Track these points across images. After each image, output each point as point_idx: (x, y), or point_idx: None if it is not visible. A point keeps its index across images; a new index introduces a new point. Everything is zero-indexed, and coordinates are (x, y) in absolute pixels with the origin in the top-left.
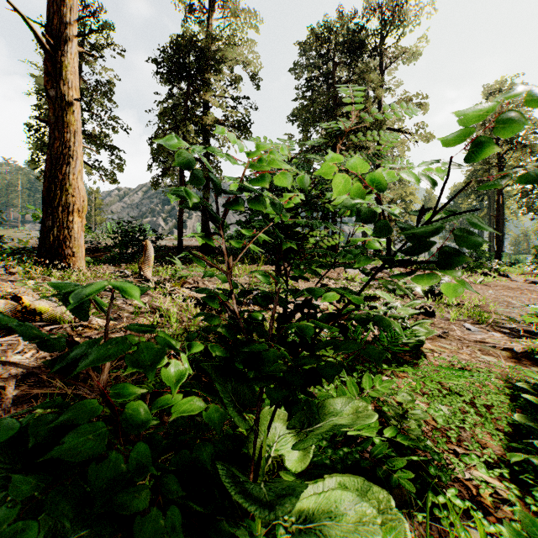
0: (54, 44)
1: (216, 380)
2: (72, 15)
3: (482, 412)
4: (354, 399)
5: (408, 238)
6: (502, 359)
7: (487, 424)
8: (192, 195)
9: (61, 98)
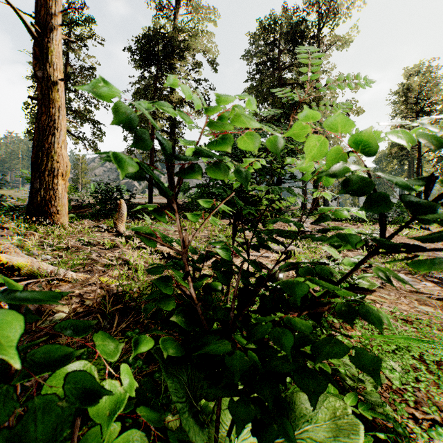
0: (41, 33)
1: (172, 368)
2: (57, 8)
3: (432, 369)
4: (329, 396)
5: (434, 222)
6: (438, 309)
7: (440, 383)
8: (128, 162)
9: (48, 78)
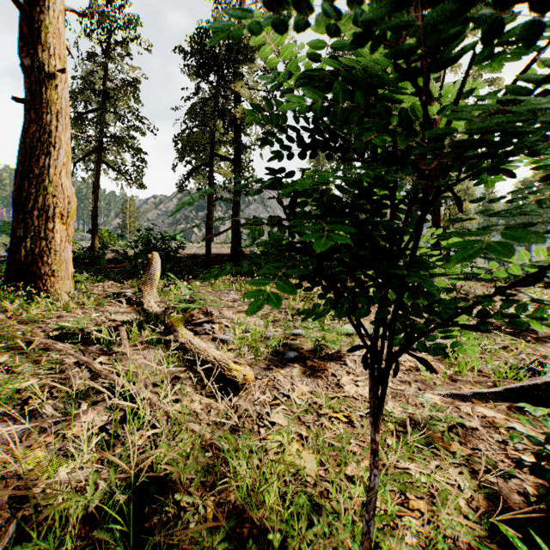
0: None
1: None
2: None
3: None
4: None
5: None
6: None
7: None
8: None
9: (39, 68)
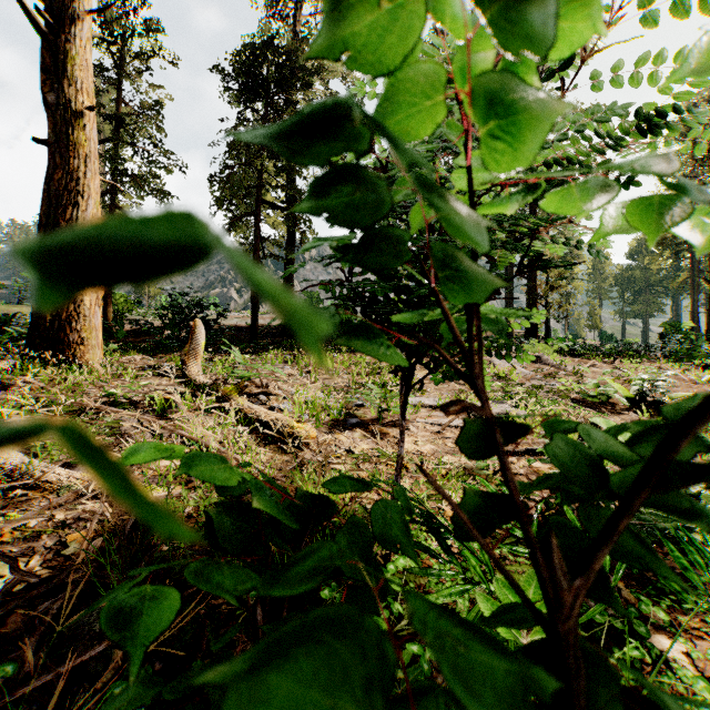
0: (54, 25)
1: None
2: None
3: None
4: None
5: None
6: None
7: None
8: None
9: (65, 106)
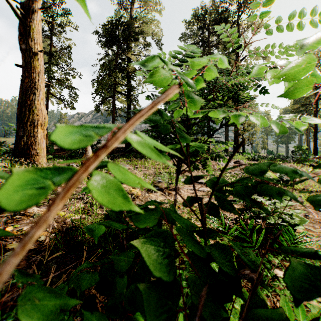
0: (25, 14)
1: None
2: None
3: None
4: None
5: None
6: None
7: None
8: None
9: (30, 50)
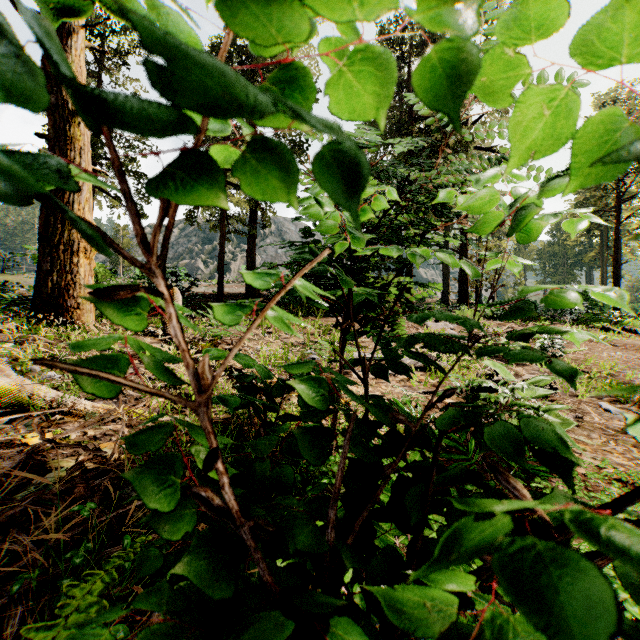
0: None
1: None
2: None
3: None
4: None
5: None
6: None
7: None
8: None
9: (63, 106)
